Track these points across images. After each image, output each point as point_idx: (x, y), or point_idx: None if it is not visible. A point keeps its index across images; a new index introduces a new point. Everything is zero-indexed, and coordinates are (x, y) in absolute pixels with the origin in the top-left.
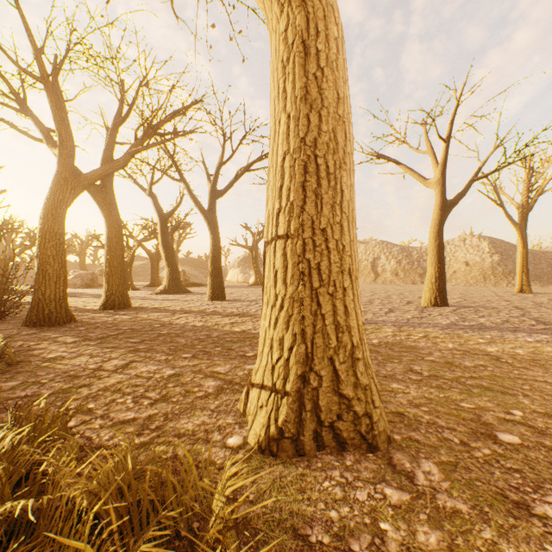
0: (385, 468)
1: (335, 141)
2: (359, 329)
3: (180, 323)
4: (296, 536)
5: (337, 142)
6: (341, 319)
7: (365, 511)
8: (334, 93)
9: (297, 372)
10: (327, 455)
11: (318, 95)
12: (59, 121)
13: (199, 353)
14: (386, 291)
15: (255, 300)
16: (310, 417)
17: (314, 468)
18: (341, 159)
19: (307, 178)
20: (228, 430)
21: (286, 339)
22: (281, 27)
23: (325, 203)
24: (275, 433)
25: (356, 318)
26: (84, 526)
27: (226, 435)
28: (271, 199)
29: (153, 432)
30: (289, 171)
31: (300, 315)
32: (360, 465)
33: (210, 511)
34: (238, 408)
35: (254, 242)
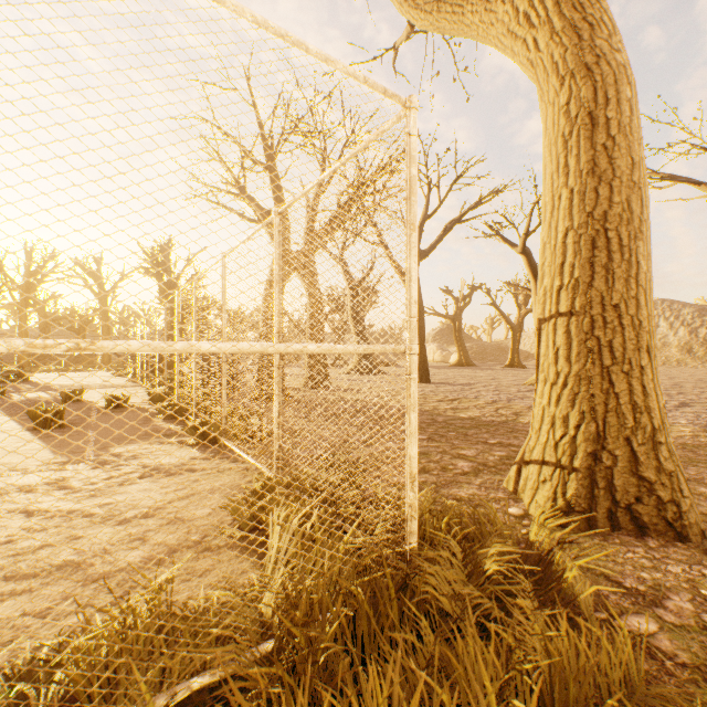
0: (701, 556)
1: (628, 210)
2: (659, 412)
3: (393, 405)
4: (608, 580)
5: (631, 211)
6: (637, 399)
7: (680, 579)
8: (627, 160)
9: (586, 449)
10: (623, 536)
11: (608, 165)
12: (279, 202)
13: (433, 436)
14: (671, 377)
15: (468, 384)
16: (602, 494)
17: (611, 542)
18: (635, 228)
19: (595, 254)
20: (503, 502)
21: (571, 417)
22: (561, 100)
23: (617, 277)
24: (563, 506)
25: (656, 400)
26: (438, 531)
27: (503, 506)
28: (548, 276)
29: (431, 494)
30: (572, 247)
31: (588, 393)
32: (666, 548)
33: (526, 543)
34: (504, 487)
35: (457, 310)
